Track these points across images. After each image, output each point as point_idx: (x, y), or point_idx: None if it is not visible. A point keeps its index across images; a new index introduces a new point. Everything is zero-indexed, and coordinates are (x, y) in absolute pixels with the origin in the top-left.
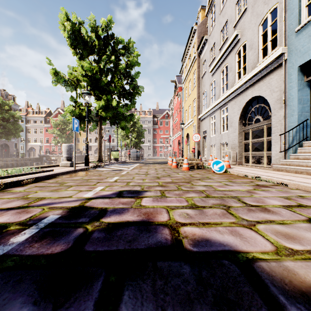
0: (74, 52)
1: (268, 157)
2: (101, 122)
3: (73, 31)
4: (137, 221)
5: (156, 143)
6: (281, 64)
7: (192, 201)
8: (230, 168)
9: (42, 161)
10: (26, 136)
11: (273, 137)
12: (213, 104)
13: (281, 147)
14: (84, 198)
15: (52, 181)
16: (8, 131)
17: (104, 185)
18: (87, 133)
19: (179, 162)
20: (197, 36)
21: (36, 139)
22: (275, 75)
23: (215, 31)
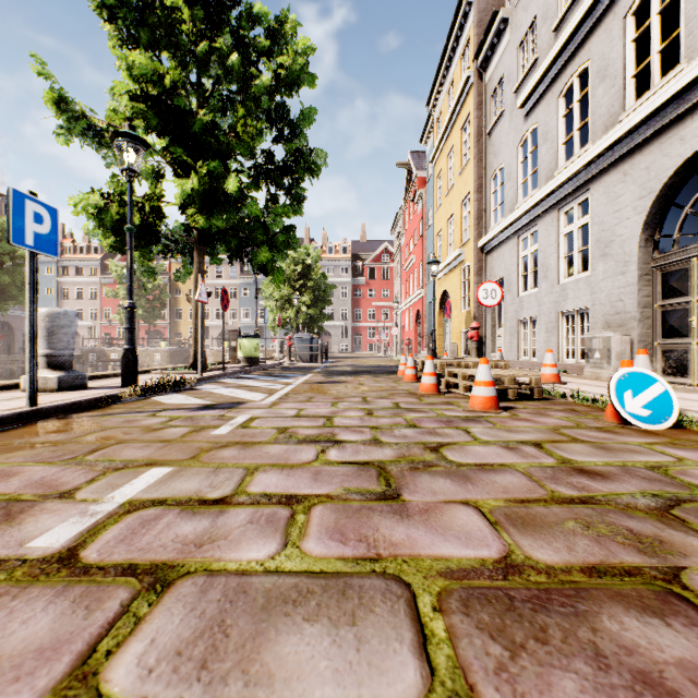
0: (115, 36)
1: None
2: (203, 253)
3: None
4: None
5: (360, 320)
6: None
7: None
8: None
9: (87, 362)
10: (60, 305)
11: None
12: (533, 196)
13: None
14: None
15: None
16: (1, 290)
17: None
18: (131, 275)
19: (441, 371)
20: (475, 20)
21: (81, 311)
22: None
23: None
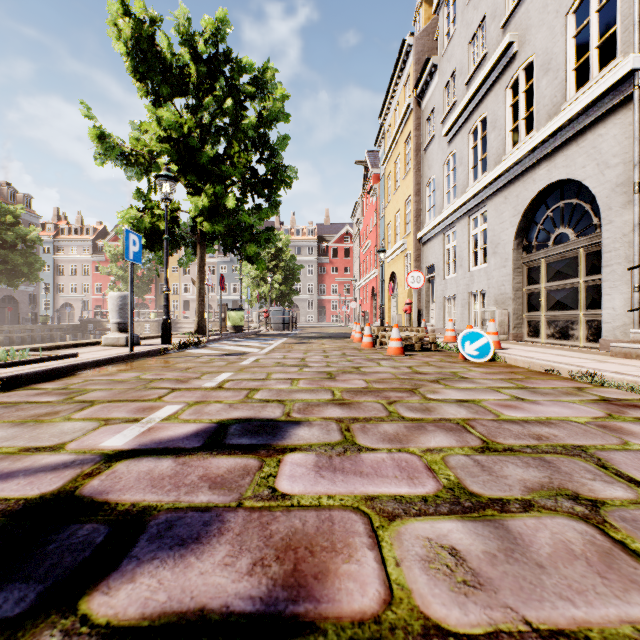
0: (142, 89)
1: (590, 323)
2: (204, 247)
3: (137, 39)
4: (244, 619)
5: (324, 295)
6: (629, 99)
7: (449, 470)
8: (501, 349)
9: (85, 331)
10: (56, 281)
11: (605, 275)
12: (452, 205)
13: (627, 300)
14: (100, 452)
15: (54, 388)
16: (13, 269)
17: (185, 400)
18: (167, 269)
19: (378, 334)
20: (414, 59)
21: (75, 286)
22: (611, 127)
23: (455, 45)
